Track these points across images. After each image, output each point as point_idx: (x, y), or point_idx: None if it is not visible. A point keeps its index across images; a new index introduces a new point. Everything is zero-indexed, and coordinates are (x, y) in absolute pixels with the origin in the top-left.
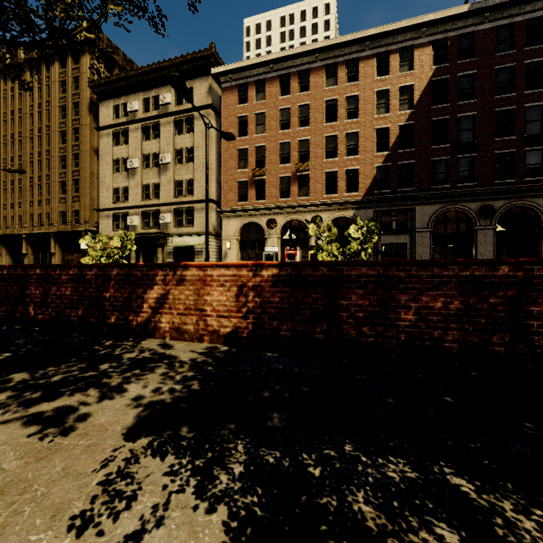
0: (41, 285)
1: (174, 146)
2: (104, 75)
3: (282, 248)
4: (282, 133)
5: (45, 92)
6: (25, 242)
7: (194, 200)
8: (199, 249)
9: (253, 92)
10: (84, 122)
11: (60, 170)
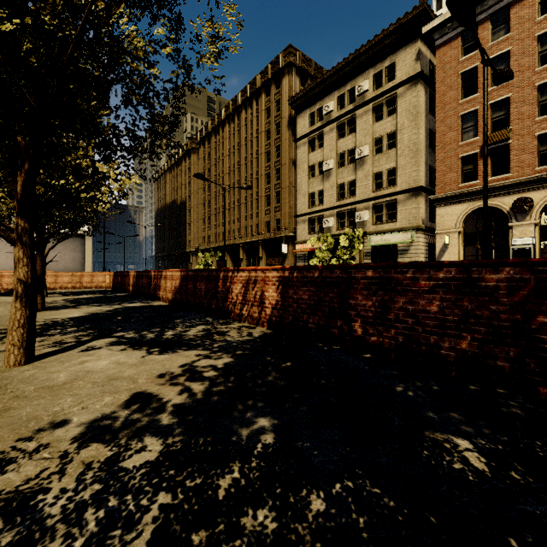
0: (376, 293)
1: (372, 136)
2: (299, 89)
3: (541, 239)
4: (544, 69)
5: (255, 122)
6: (241, 249)
7: (398, 191)
8: (404, 248)
9: (486, 31)
10: (284, 138)
11: (266, 186)
